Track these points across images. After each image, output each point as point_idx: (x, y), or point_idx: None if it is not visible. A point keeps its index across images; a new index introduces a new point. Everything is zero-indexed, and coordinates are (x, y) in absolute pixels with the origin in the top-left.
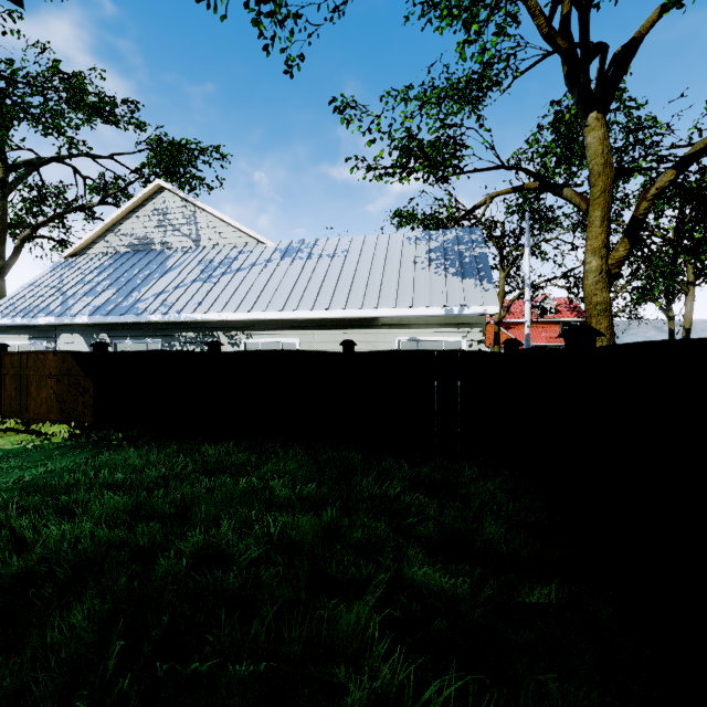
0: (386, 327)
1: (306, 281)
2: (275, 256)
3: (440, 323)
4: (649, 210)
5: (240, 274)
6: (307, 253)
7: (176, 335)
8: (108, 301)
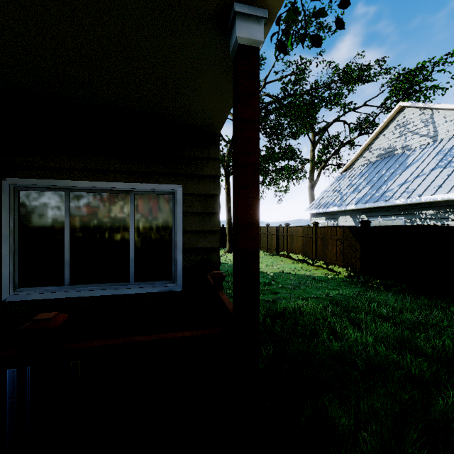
0: None
1: None
2: None
3: None
4: None
5: None
6: None
7: (416, 213)
8: (366, 194)
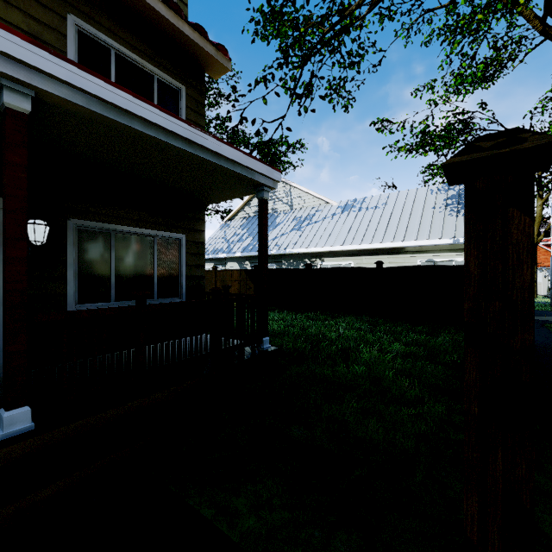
0: (410, 253)
1: (357, 226)
2: (338, 211)
3: (450, 249)
4: None
5: (317, 224)
6: (358, 208)
7: (283, 261)
8: (249, 244)
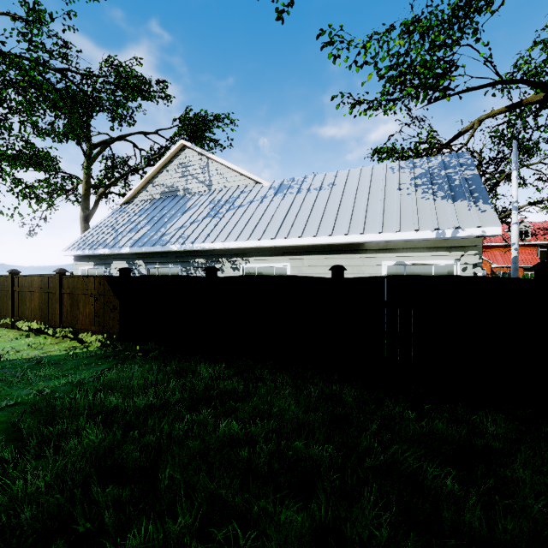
0: (371, 252)
1: (296, 212)
2: (270, 193)
3: (429, 246)
4: None
5: (240, 209)
6: (297, 188)
7: (191, 261)
8: (144, 235)
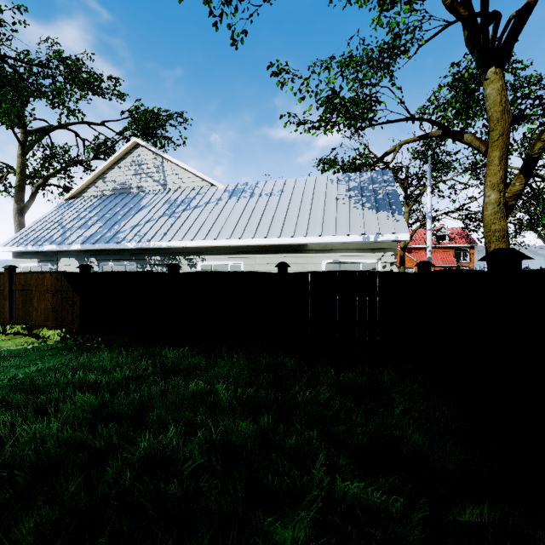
0: (313, 252)
1: (249, 215)
2: (224, 196)
3: (358, 248)
4: (543, 149)
5: (197, 210)
6: (250, 193)
7: (147, 258)
8: (96, 232)
